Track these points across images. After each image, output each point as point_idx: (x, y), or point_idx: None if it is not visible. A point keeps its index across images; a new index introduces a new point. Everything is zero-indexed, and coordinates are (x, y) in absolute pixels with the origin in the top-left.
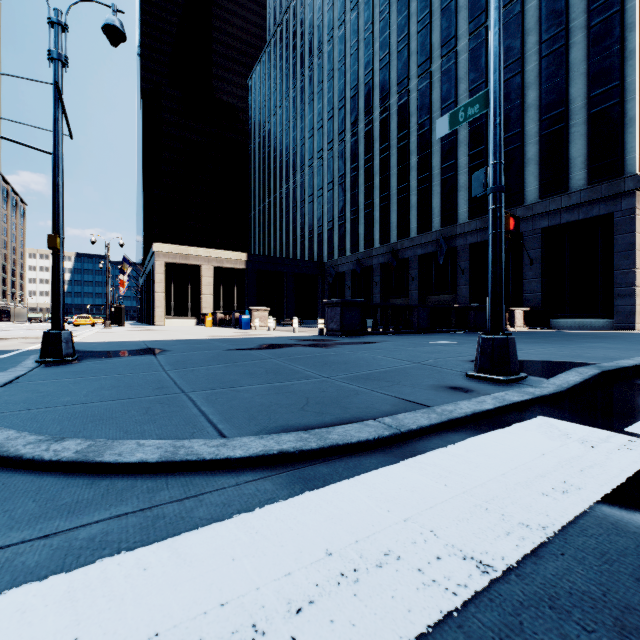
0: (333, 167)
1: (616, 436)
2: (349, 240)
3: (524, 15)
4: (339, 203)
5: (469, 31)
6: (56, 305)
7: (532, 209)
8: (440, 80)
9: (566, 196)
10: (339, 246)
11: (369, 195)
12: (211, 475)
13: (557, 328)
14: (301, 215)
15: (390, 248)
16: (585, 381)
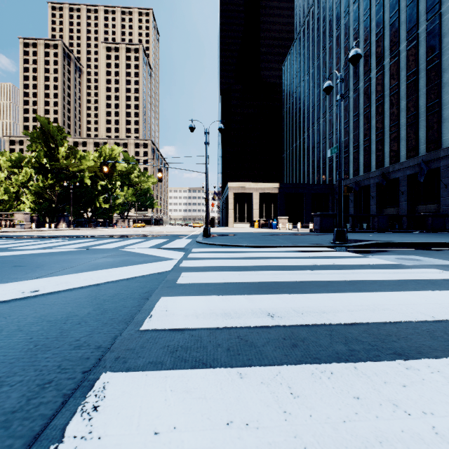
0: None
1: (330, 249)
2: (352, 167)
3: None
4: (344, 142)
5: None
6: (206, 219)
7: None
8: (426, 39)
9: None
10: (344, 172)
11: (367, 134)
12: (245, 247)
13: None
14: (317, 152)
15: (383, 171)
16: (365, 244)
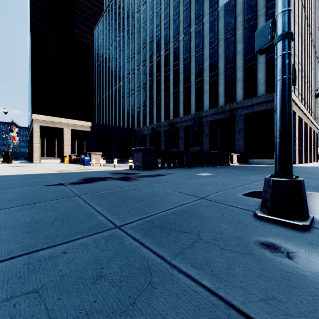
0: (140, 79)
1: None
2: (148, 117)
3: (236, 6)
4: (143, 98)
5: (209, 12)
6: None
7: (240, 104)
8: (195, 36)
9: (256, 98)
10: (143, 120)
11: (159, 94)
12: None
13: (251, 164)
14: (123, 103)
15: (169, 122)
16: None
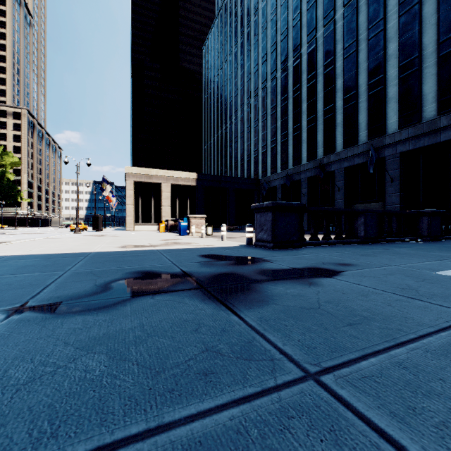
0: (266, 101)
1: None
2: (280, 159)
3: None
4: (271, 130)
5: None
6: None
7: None
8: (367, 3)
9: None
10: (271, 165)
11: (297, 120)
12: None
13: None
14: (241, 143)
15: (317, 163)
16: None
